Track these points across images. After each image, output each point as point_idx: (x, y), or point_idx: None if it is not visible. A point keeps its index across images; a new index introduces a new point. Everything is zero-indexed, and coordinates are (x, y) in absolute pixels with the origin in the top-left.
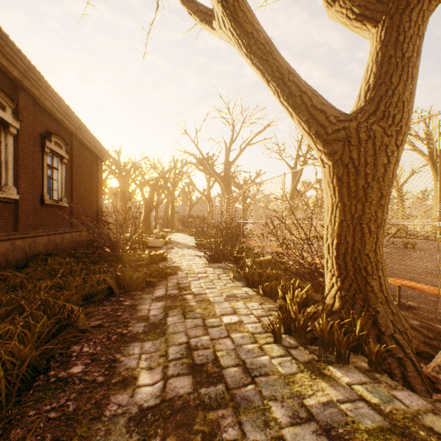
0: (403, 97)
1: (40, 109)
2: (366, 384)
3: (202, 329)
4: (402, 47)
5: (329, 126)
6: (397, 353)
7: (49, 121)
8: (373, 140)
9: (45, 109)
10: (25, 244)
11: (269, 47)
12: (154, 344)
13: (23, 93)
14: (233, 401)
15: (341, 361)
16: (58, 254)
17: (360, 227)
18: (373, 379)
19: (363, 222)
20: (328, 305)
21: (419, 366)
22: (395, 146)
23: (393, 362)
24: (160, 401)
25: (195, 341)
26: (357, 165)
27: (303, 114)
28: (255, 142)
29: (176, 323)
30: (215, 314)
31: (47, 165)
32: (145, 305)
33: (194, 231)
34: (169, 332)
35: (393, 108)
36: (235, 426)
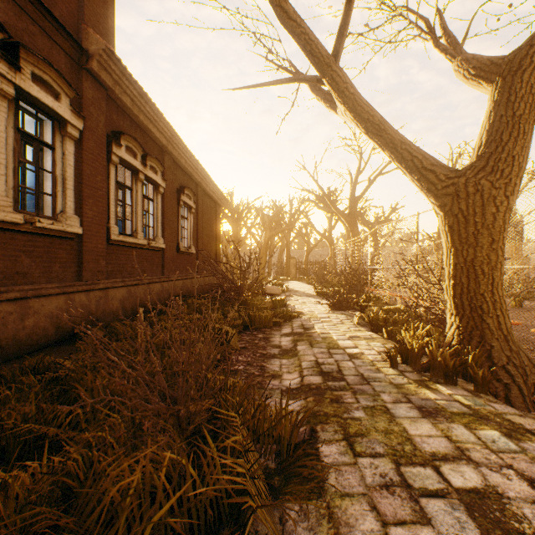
0: (513, 152)
1: (177, 166)
2: (467, 396)
3: (327, 354)
4: (513, 106)
5: (438, 183)
6: (499, 376)
7: (182, 176)
8: (481, 193)
9: (180, 166)
10: (169, 286)
11: (382, 126)
12: (289, 361)
13: (166, 156)
14: (351, 389)
15: (449, 382)
16: (191, 296)
17: (473, 269)
18: (475, 395)
19: (475, 264)
20: (446, 342)
21: (526, 393)
22: (504, 197)
23: (499, 386)
24: (300, 385)
25: (322, 360)
26: (466, 215)
27: (415, 174)
28: (388, 171)
29: (305, 349)
30: (338, 347)
31: (181, 216)
32: (275, 338)
33: (314, 278)
34: (300, 354)
35: (501, 163)
36: (352, 398)
